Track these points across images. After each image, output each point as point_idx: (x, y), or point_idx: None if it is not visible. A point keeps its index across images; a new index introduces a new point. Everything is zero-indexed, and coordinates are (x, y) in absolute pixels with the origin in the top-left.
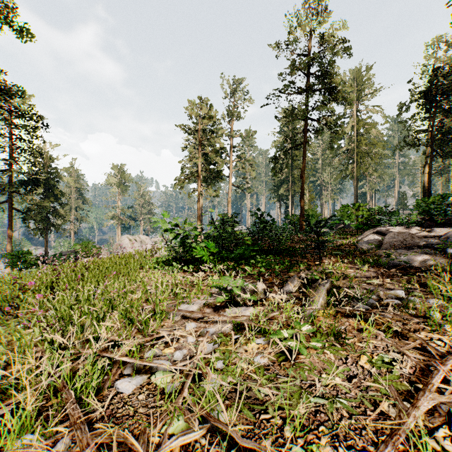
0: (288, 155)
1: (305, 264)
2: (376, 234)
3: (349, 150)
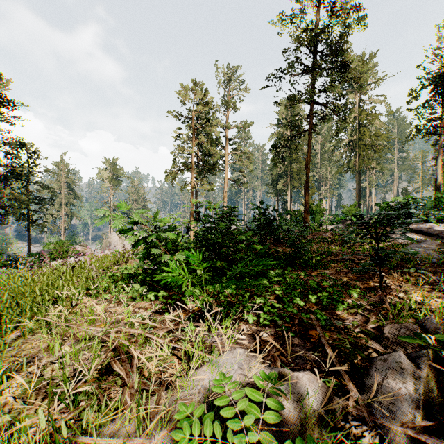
0: (286, 148)
1: (357, 290)
2: (416, 234)
3: (351, 142)
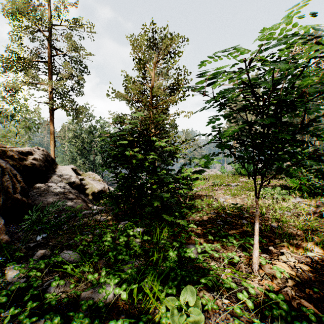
0: None
1: None
2: None
3: None
